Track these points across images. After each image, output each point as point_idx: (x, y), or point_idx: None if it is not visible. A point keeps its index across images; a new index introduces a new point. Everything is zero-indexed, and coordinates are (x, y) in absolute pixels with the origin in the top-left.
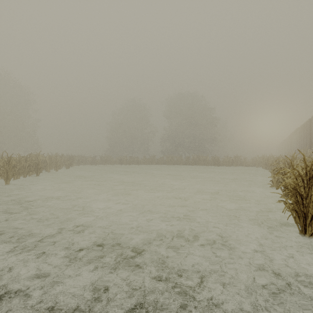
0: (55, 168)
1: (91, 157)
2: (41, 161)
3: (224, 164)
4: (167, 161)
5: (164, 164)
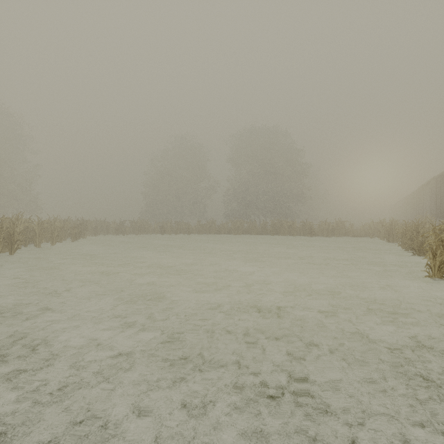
0: (50, 240)
1: (116, 223)
2: (24, 228)
3: (321, 233)
4: (232, 228)
5: (229, 233)
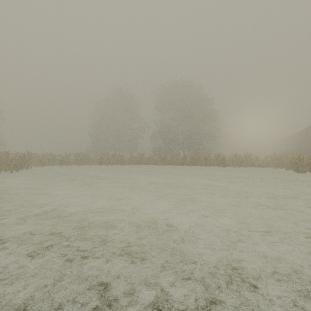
0: None
1: (60, 156)
2: None
3: (231, 164)
4: (158, 160)
5: (155, 164)
